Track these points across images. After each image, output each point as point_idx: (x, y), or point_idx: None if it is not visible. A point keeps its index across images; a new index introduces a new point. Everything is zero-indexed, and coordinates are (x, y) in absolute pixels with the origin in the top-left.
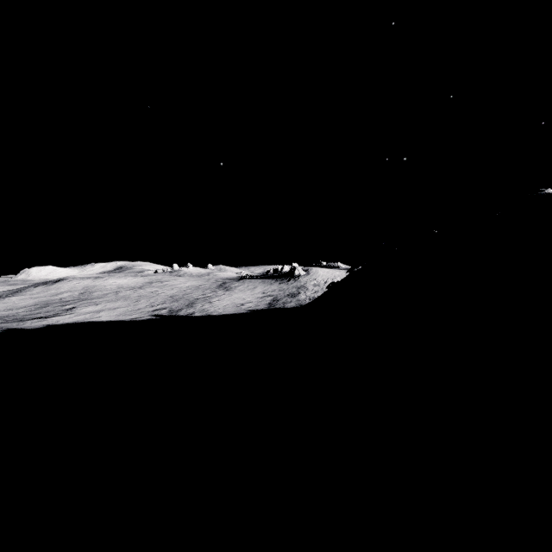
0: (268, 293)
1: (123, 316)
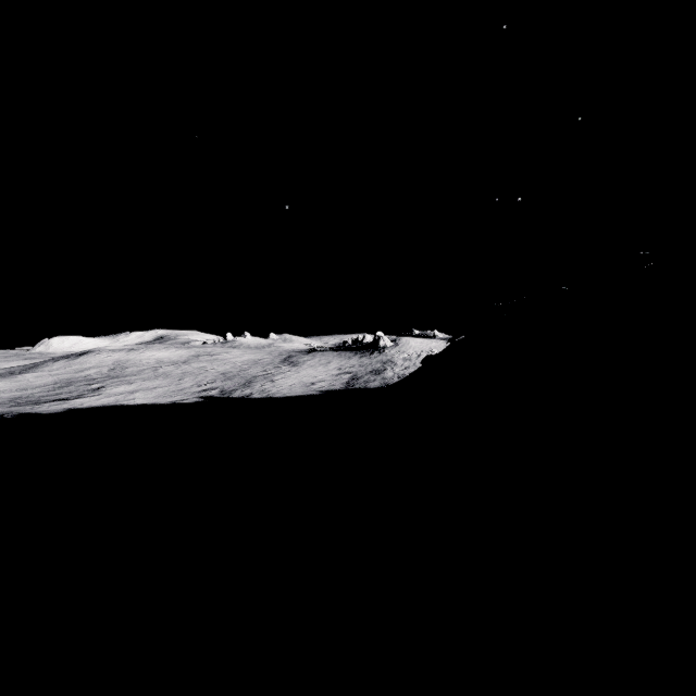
0: (346, 370)
1: (163, 397)
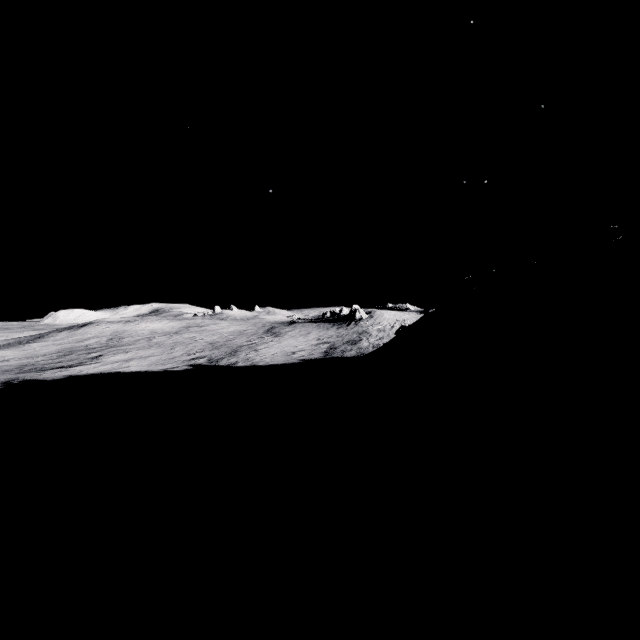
0: (324, 340)
1: (156, 365)
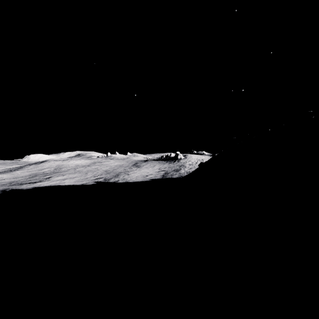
0: (162, 169)
1: (78, 182)
